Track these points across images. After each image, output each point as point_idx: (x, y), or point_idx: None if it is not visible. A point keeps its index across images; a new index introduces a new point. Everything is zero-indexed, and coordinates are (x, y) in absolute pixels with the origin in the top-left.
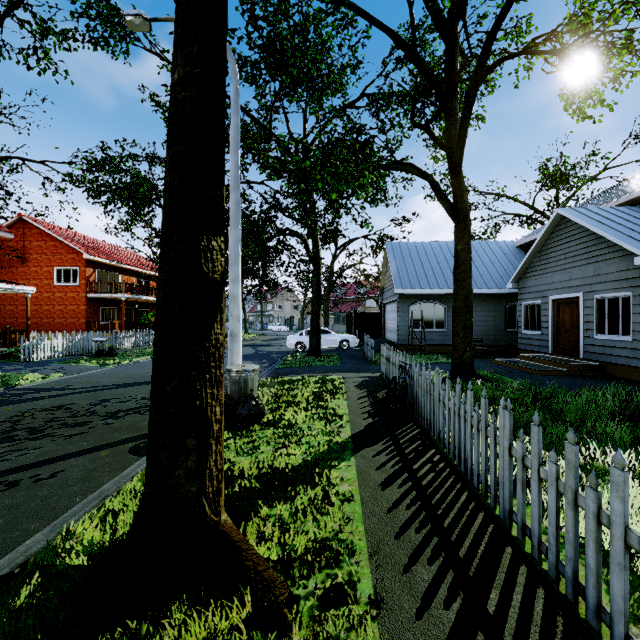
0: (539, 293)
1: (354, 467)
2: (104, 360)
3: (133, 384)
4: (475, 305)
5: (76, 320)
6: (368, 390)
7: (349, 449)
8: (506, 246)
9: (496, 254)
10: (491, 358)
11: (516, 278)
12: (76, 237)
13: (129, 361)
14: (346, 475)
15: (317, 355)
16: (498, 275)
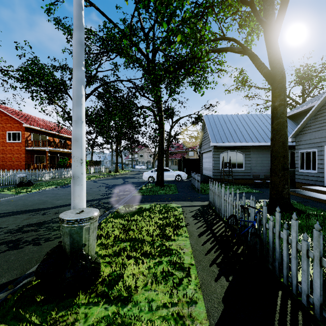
0: (315, 144)
1: None
2: (21, 189)
3: (18, 212)
4: (263, 153)
5: (19, 163)
6: (205, 222)
7: None
8: None
9: None
10: None
11: (294, 135)
12: (21, 114)
13: (38, 189)
14: None
15: (161, 185)
16: None
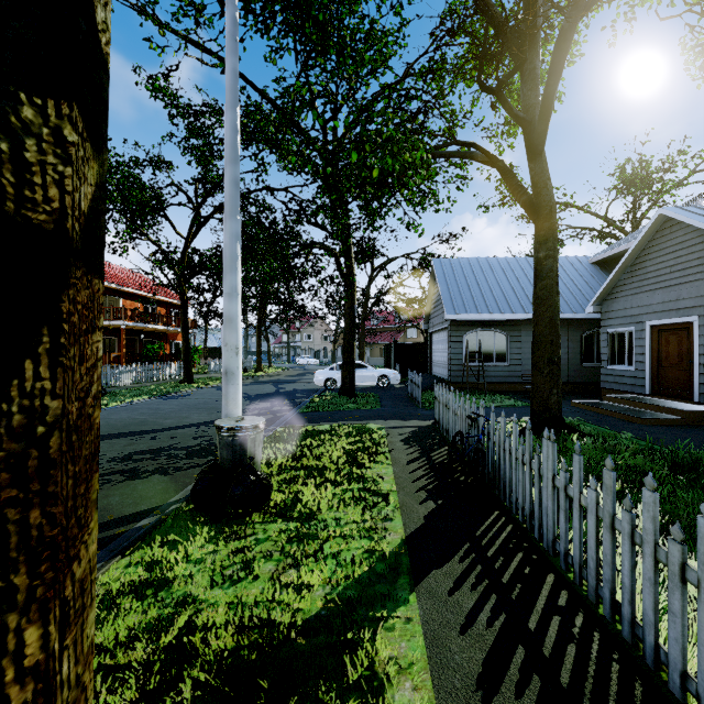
0: (631, 318)
1: (418, 624)
2: None
3: (108, 436)
4: None
5: None
6: (420, 448)
7: (404, 572)
8: (579, 263)
9: (568, 272)
10: (568, 399)
11: (599, 300)
12: None
13: (119, 402)
14: (405, 650)
15: (351, 395)
16: (572, 297)
